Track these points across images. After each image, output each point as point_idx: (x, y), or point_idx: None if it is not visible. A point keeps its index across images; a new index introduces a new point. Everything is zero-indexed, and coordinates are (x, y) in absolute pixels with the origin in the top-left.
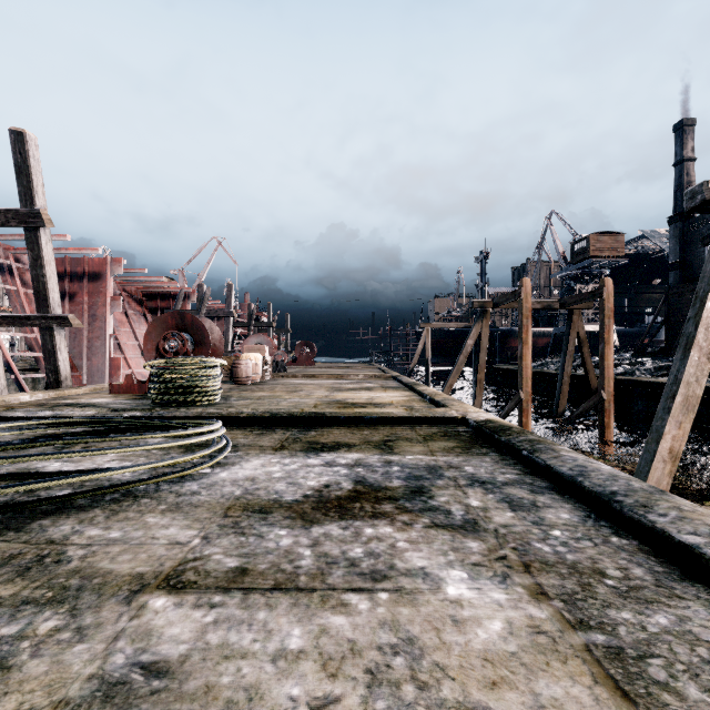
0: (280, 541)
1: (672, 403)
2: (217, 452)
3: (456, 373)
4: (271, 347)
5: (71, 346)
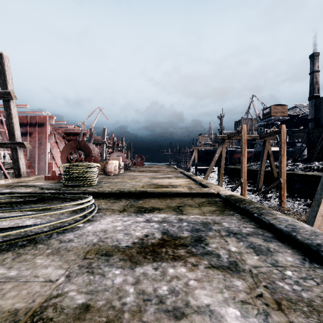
0: (114, 280)
1: None
2: (89, 213)
3: (210, 170)
4: (123, 158)
5: (30, 157)
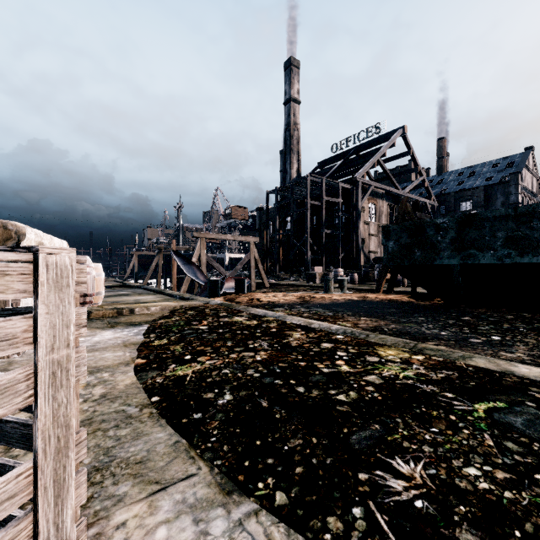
0: None
1: (185, 280)
2: None
3: (147, 278)
4: None
5: None
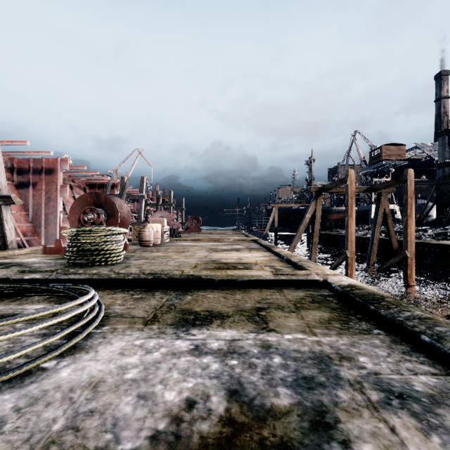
0: None
1: None
2: (84, 326)
3: (298, 237)
4: (170, 220)
5: (33, 219)
